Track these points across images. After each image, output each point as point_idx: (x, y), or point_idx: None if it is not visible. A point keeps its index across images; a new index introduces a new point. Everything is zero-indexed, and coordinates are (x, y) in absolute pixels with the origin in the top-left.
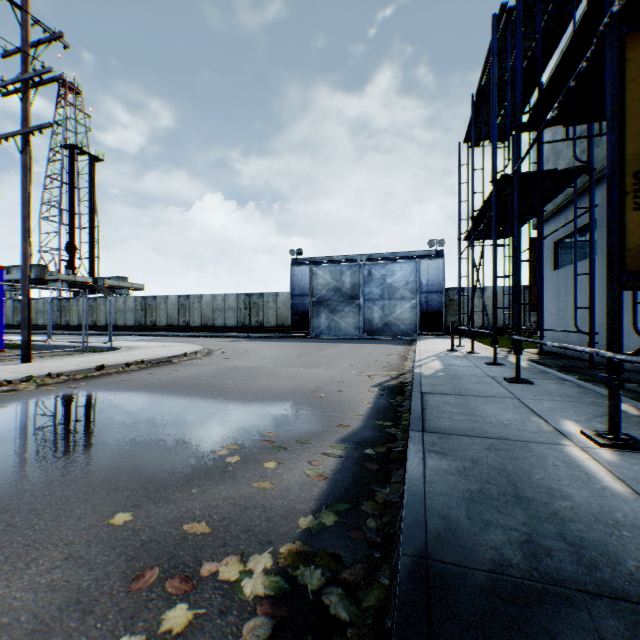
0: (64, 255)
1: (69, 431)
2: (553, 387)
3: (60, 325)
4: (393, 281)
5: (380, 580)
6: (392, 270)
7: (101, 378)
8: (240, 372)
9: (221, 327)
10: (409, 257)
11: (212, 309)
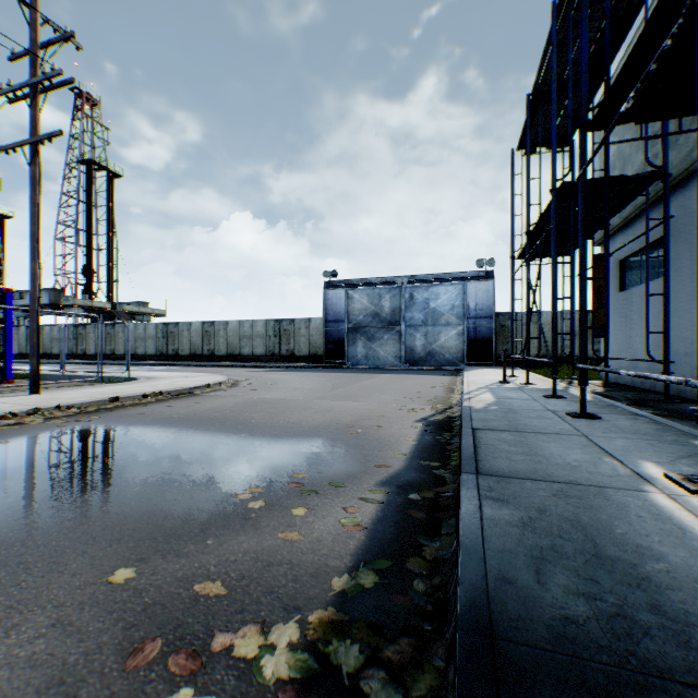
0: (81, 279)
1: (74, 470)
2: (625, 423)
3: (76, 354)
4: (437, 305)
5: (432, 661)
6: (436, 293)
7: (115, 411)
8: (268, 405)
9: (248, 356)
10: (455, 279)
11: (239, 336)
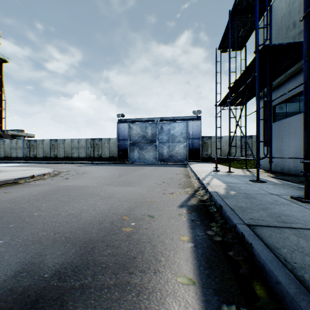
0: None
1: None
2: None
3: None
4: (174, 132)
5: None
6: (174, 126)
7: None
8: (65, 192)
9: (76, 158)
10: (183, 119)
11: (71, 147)
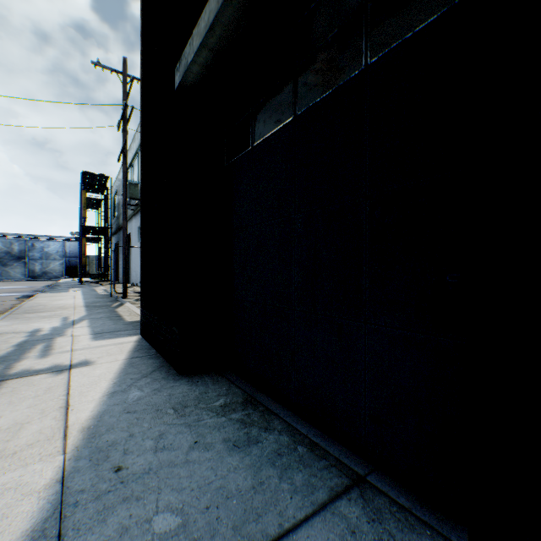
0: None
1: None
2: None
3: None
4: (50, 250)
5: None
6: (49, 245)
7: None
8: None
9: None
10: (60, 239)
11: None
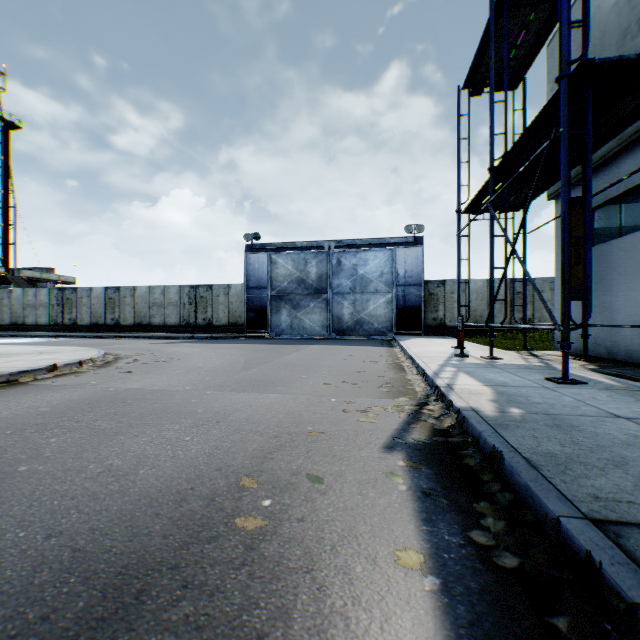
0: None
1: None
2: None
3: None
4: (366, 272)
5: None
6: (365, 259)
7: None
8: (115, 407)
9: (160, 326)
10: (384, 244)
11: (149, 304)
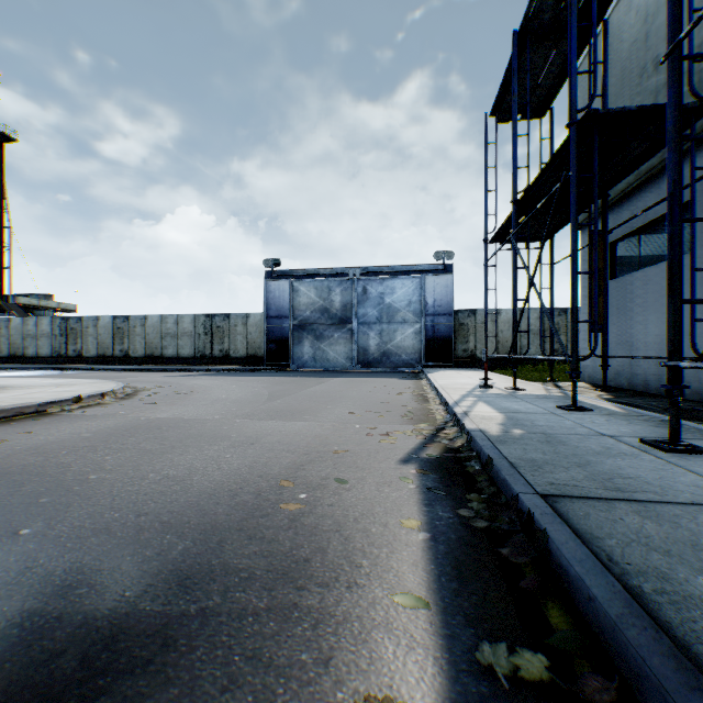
0: None
1: None
2: None
3: None
4: (393, 301)
5: None
6: (392, 287)
7: None
8: (153, 432)
9: (173, 358)
10: (412, 272)
11: (161, 334)
